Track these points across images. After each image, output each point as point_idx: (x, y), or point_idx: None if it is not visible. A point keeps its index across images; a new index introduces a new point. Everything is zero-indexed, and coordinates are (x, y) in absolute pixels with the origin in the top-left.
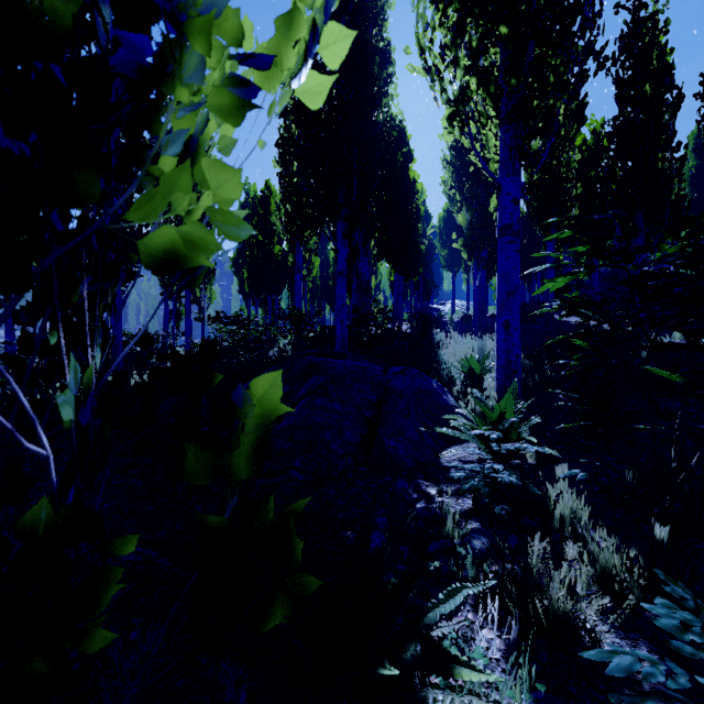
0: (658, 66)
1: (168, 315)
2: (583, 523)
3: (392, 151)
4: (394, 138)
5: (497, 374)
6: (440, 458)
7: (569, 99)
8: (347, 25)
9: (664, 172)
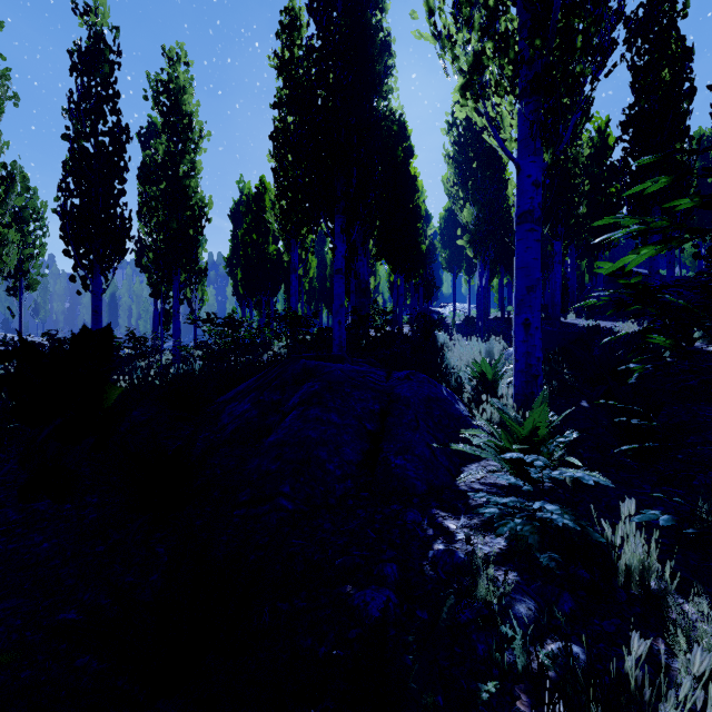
0: (677, 50)
1: (158, 317)
2: (653, 574)
3: (392, 146)
4: (394, 132)
5: (516, 380)
6: (456, 479)
7: (598, 67)
8: (345, 4)
9: (684, 163)
